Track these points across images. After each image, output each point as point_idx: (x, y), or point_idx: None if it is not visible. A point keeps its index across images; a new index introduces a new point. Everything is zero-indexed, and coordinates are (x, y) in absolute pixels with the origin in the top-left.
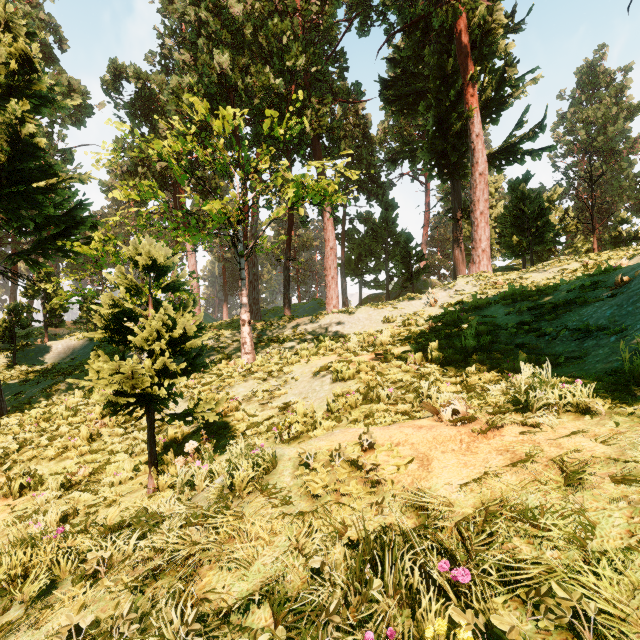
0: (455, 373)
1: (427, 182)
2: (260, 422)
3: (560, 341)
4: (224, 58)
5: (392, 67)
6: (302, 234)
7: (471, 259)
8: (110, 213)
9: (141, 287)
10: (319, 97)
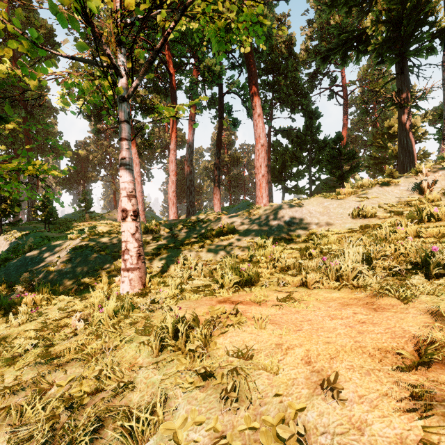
0: None
1: (345, 96)
2: None
3: None
4: None
5: None
6: (233, 153)
7: None
8: (91, 142)
9: None
10: None
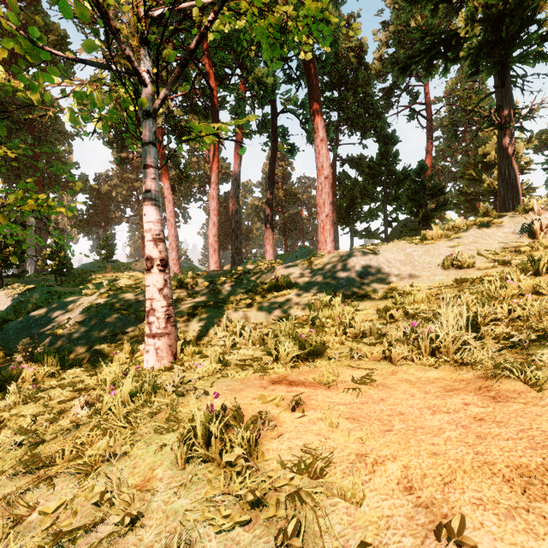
0: None
1: (429, 117)
2: None
3: None
4: None
5: None
6: (289, 188)
7: None
8: (114, 175)
9: None
10: None
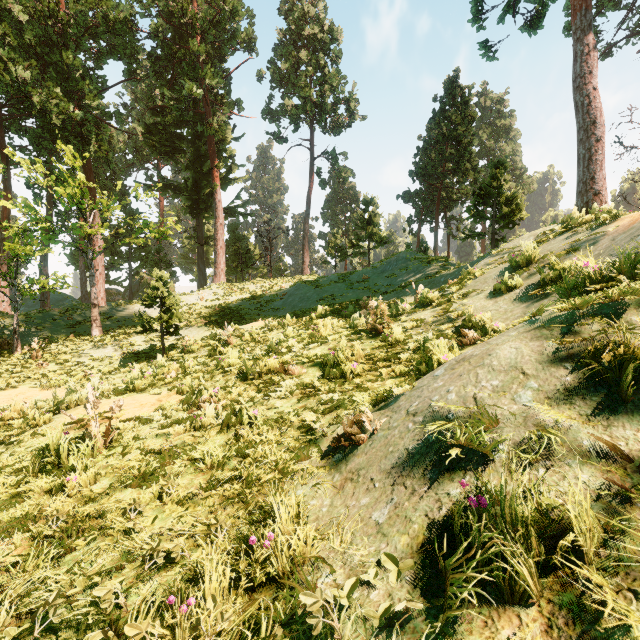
0: (244, 322)
1: (162, 199)
2: (175, 344)
3: (270, 312)
4: (26, 73)
5: (150, 114)
6: None
7: (215, 274)
8: None
9: (160, 287)
10: (96, 121)
